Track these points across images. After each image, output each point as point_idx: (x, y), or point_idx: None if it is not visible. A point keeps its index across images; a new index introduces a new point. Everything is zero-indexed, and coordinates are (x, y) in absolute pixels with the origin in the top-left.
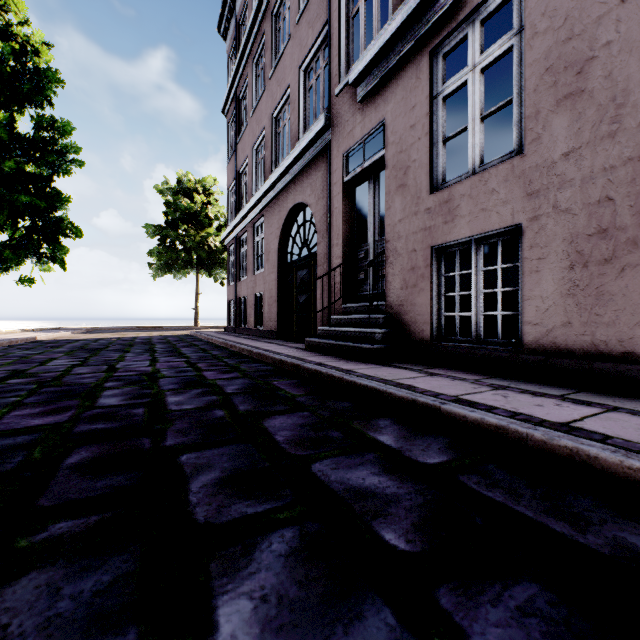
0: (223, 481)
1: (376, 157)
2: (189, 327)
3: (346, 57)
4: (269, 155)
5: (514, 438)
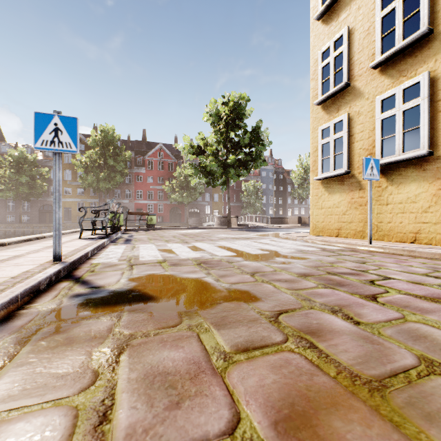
0: None
1: None
2: None
3: None
4: None
5: None
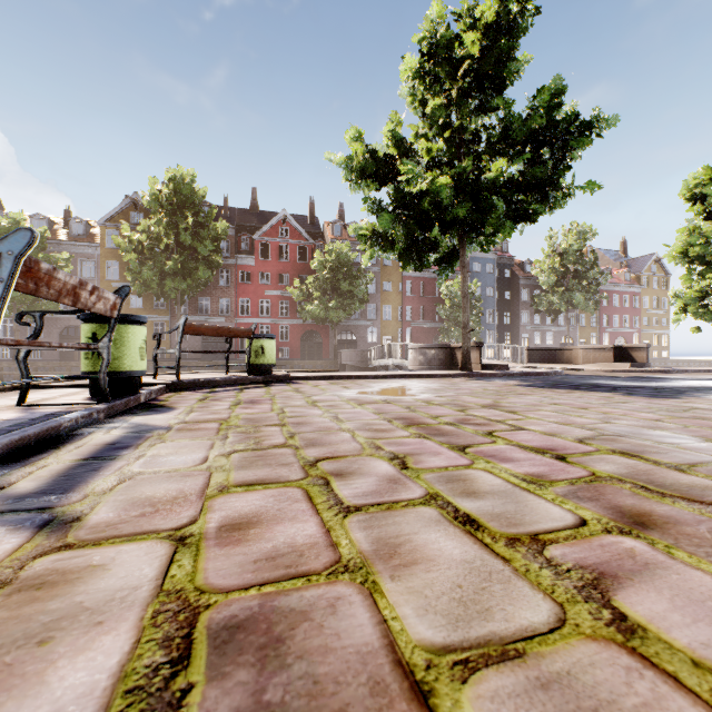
0: None
1: None
2: None
3: None
4: None
5: None
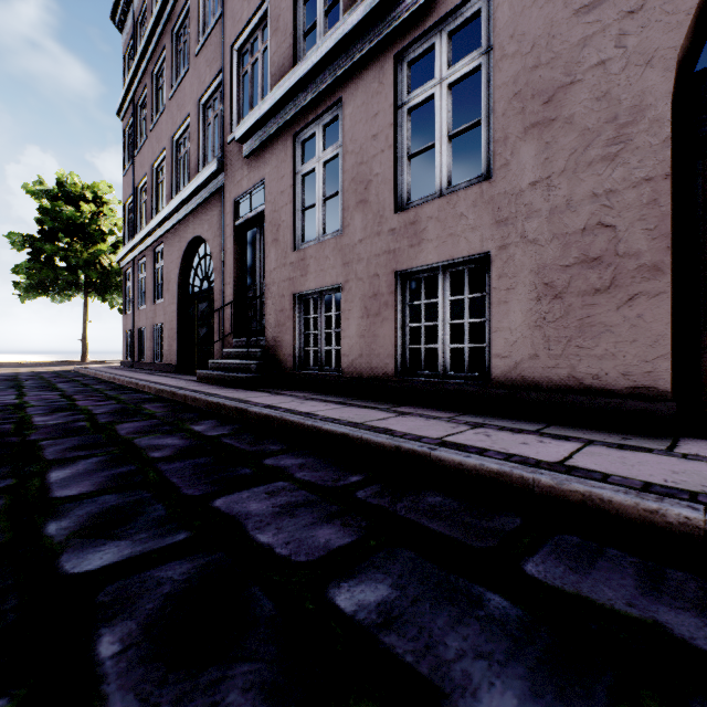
0: (70, 448)
1: (259, 210)
2: (74, 362)
3: (238, 110)
4: (170, 179)
5: (272, 420)
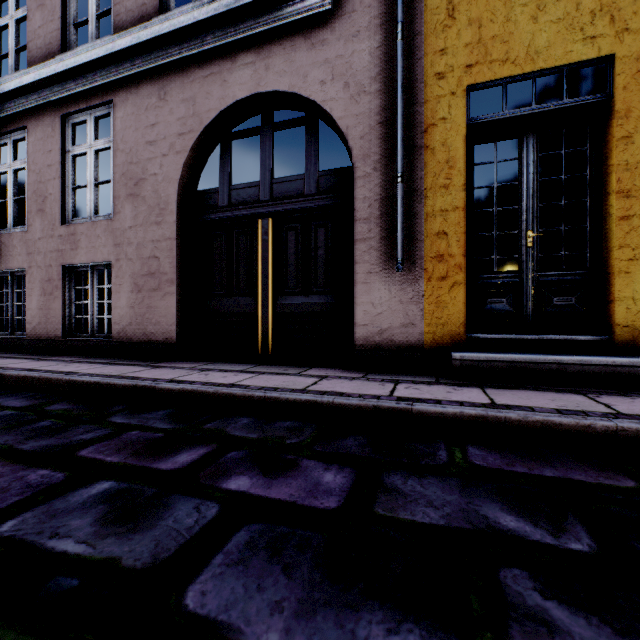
0: None
1: None
2: None
3: None
4: None
5: None
